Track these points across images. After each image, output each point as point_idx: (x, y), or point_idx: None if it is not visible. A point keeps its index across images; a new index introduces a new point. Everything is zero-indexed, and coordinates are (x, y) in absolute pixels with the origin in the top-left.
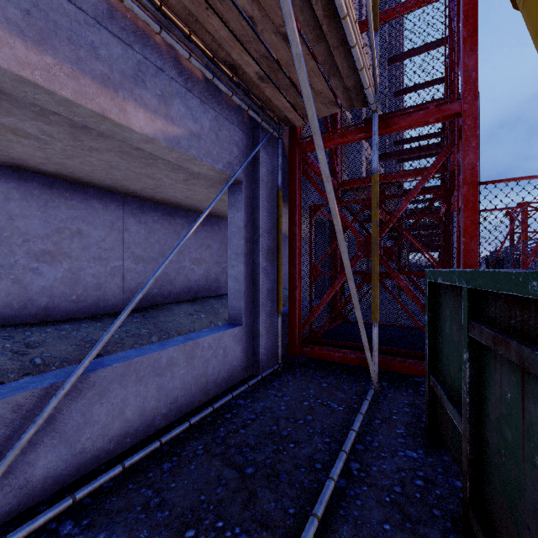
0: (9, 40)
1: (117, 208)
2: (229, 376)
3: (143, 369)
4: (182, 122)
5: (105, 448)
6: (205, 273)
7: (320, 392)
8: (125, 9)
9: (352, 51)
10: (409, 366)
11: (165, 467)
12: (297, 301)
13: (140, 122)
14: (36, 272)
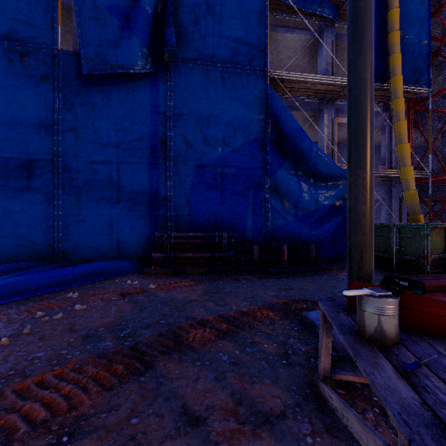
0: None
1: None
2: None
3: None
4: None
5: None
6: None
7: None
8: None
9: None
10: None
11: None
12: None
13: None
14: None
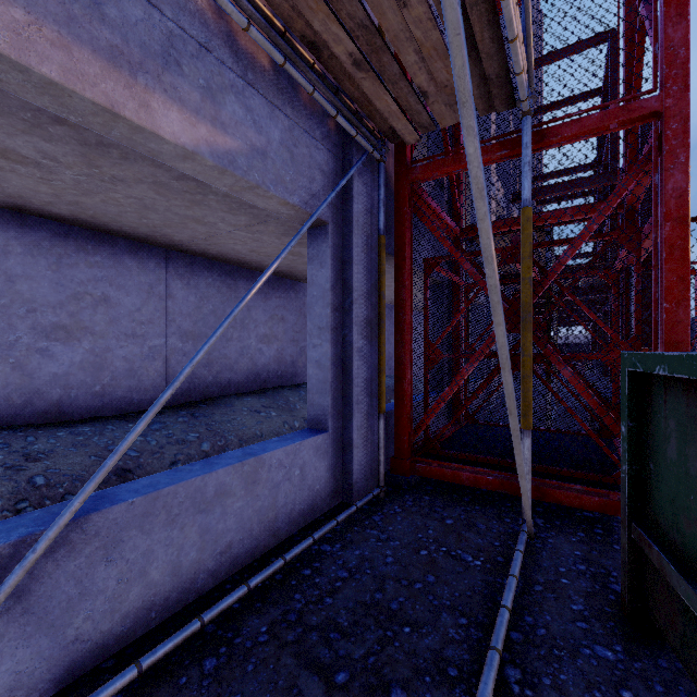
0: None
1: (157, 266)
2: (308, 506)
3: (177, 504)
4: (239, 130)
5: (115, 631)
6: (277, 355)
7: (444, 534)
8: None
9: (502, 6)
10: (577, 495)
11: (206, 667)
12: (406, 396)
13: (173, 125)
14: (45, 354)
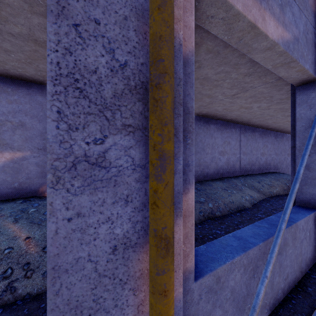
0: None
1: None
2: (311, 255)
3: None
4: (290, 28)
5: None
6: (226, 161)
7: None
8: None
9: None
10: None
11: None
12: None
13: (271, 29)
14: None
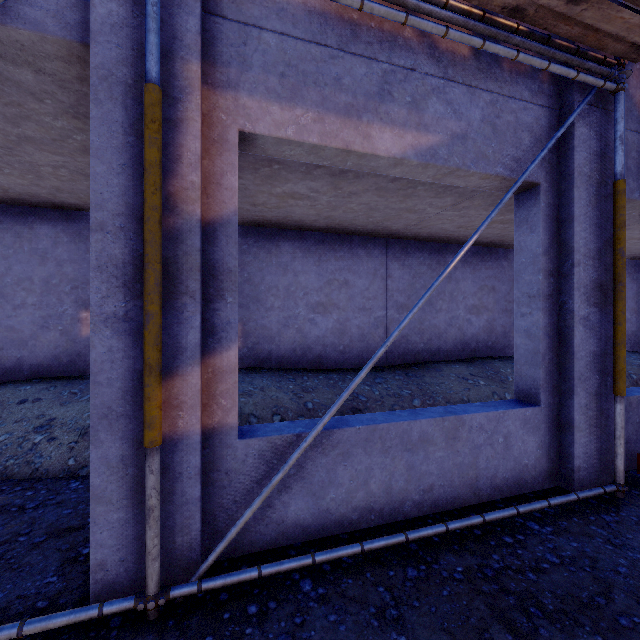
0: (269, 108)
1: (380, 253)
2: (514, 478)
3: (389, 439)
4: (440, 125)
5: (348, 516)
6: (487, 325)
7: None
8: (369, 19)
9: None
10: None
11: (409, 573)
12: None
13: (386, 143)
14: (312, 323)
